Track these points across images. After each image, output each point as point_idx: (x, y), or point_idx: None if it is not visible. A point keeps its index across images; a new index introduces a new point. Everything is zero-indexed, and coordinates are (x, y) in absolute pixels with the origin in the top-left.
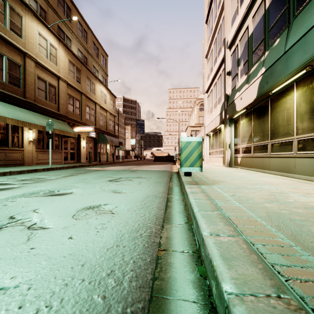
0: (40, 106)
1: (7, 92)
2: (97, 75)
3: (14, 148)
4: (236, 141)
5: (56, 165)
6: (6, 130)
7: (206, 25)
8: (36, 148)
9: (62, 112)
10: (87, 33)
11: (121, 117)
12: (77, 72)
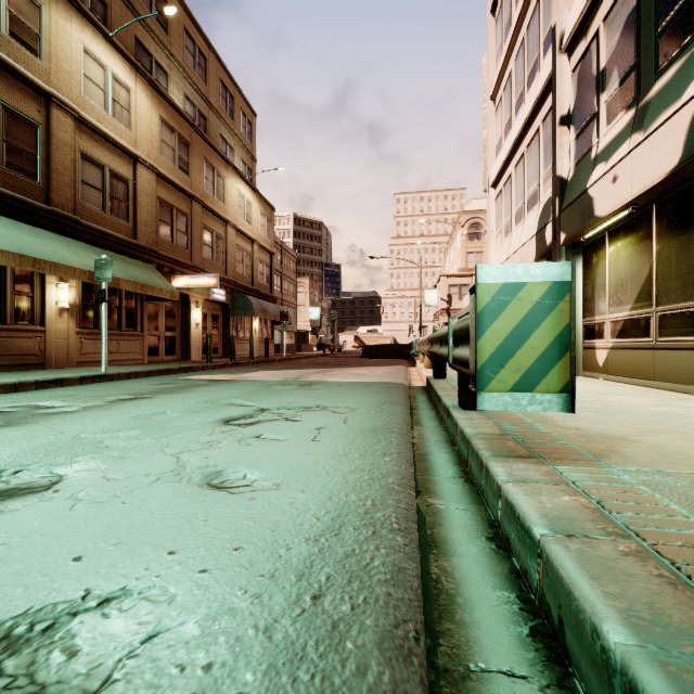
0: (88, 224)
1: (2, 188)
2: (230, 159)
3: (21, 327)
4: (591, 304)
5: (126, 366)
6: None
7: (492, 19)
8: (77, 326)
9: (143, 240)
10: (207, 59)
11: (288, 259)
12: (182, 149)
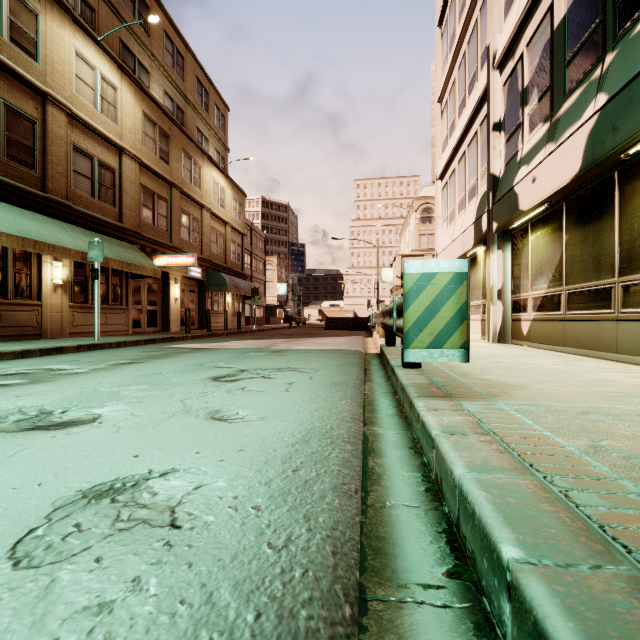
0: (79, 209)
1: (4, 178)
2: (205, 149)
3: (20, 301)
4: (518, 283)
5: (114, 337)
6: (1, 262)
7: (439, 31)
8: (70, 301)
9: (128, 223)
10: (184, 58)
11: (257, 239)
12: (162, 140)
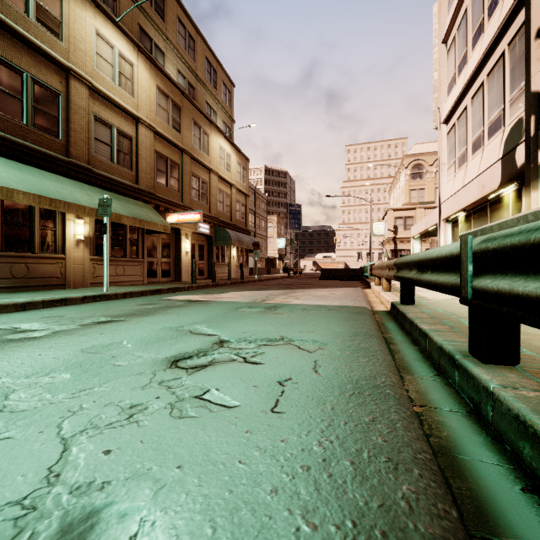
0: (99, 173)
1: (30, 144)
2: (214, 121)
3: (46, 255)
4: None
5: (127, 287)
6: (29, 219)
7: None
8: (91, 254)
9: (143, 185)
10: (195, 41)
11: (260, 201)
12: (174, 112)
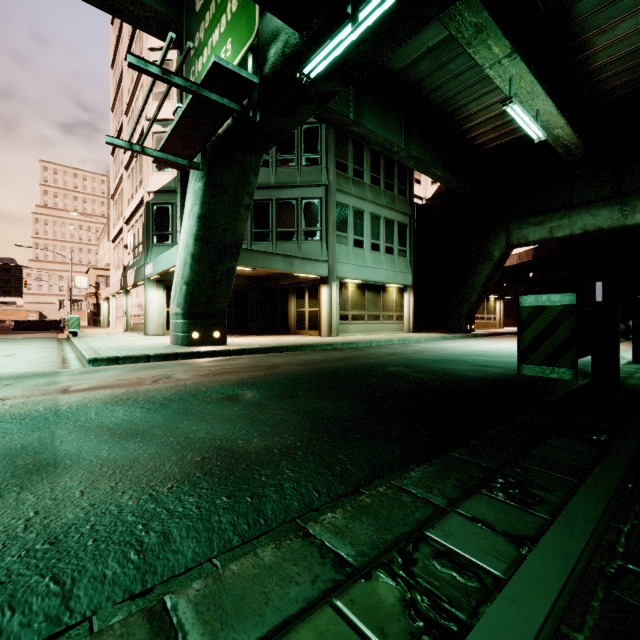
0: None
1: None
2: None
3: None
4: (131, 309)
5: None
6: None
7: (112, 158)
8: None
9: None
10: None
11: None
12: None
